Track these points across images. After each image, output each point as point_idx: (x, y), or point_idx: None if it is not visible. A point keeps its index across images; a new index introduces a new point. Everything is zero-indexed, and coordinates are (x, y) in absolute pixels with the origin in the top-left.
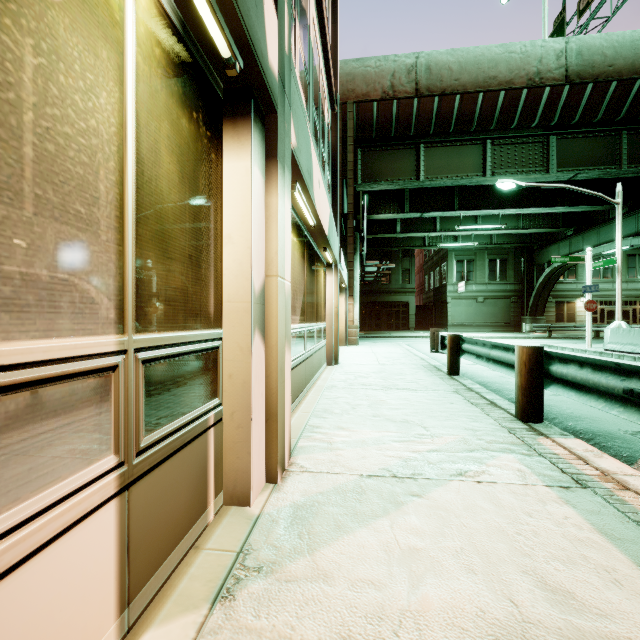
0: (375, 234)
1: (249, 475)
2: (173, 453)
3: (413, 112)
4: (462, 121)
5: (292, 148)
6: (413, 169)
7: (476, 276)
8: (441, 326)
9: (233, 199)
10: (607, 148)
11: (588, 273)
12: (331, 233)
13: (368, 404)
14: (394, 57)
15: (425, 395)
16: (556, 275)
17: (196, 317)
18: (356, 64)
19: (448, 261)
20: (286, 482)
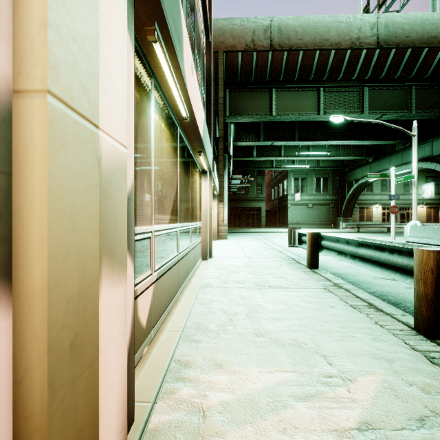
0: (238, 157)
1: None
2: None
3: (268, 62)
4: (304, 72)
5: None
6: (267, 107)
7: (307, 189)
8: (283, 224)
9: None
10: (402, 98)
11: (392, 186)
12: (205, 139)
13: (246, 312)
14: (254, 19)
15: (300, 295)
16: (360, 189)
17: None
18: (225, 22)
19: (288, 178)
20: None
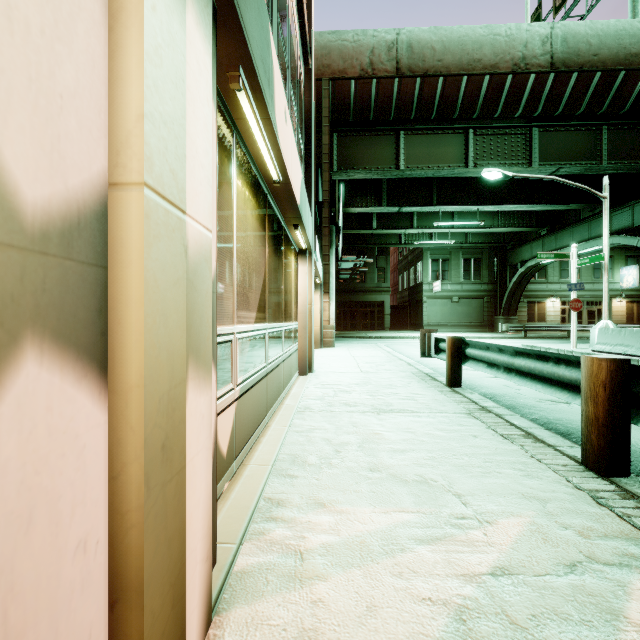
0: (351, 230)
1: None
2: None
3: (393, 94)
4: (445, 107)
5: None
6: (393, 157)
7: (451, 275)
8: (416, 326)
9: None
10: (588, 143)
11: (573, 270)
12: (304, 207)
13: (358, 442)
14: (373, 32)
15: (433, 421)
16: (529, 275)
17: None
18: (332, 37)
19: (423, 260)
20: None
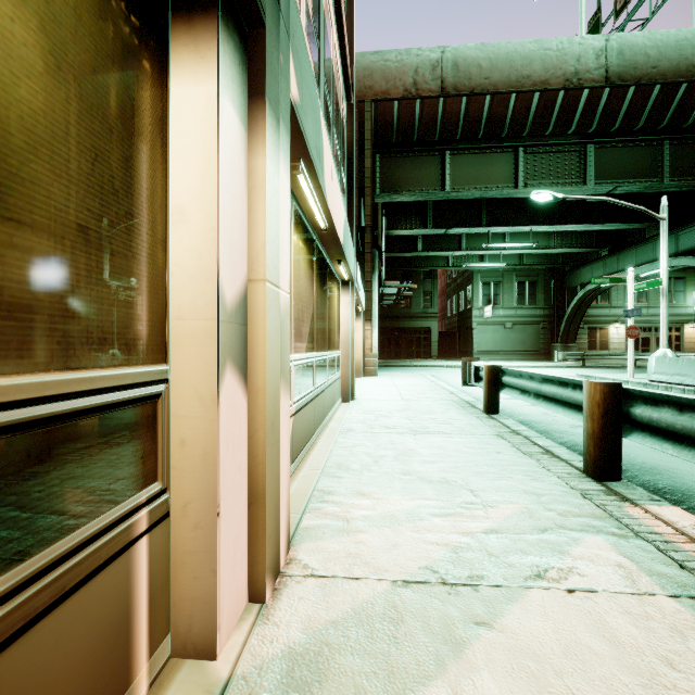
0: (394, 252)
1: (213, 607)
2: (26, 626)
3: (438, 114)
4: (492, 125)
5: (292, 100)
6: (438, 178)
7: (503, 300)
8: (466, 354)
9: (187, 148)
10: (648, 159)
11: (630, 296)
12: (346, 243)
13: (394, 455)
14: (417, 51)
15: (463, 441)
16: (589, 299)
17: (100, 344)
18: (374, 57)
19: (473, 283)
20: (279, 600)
